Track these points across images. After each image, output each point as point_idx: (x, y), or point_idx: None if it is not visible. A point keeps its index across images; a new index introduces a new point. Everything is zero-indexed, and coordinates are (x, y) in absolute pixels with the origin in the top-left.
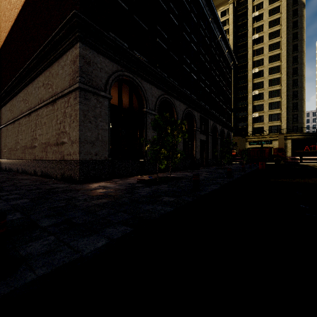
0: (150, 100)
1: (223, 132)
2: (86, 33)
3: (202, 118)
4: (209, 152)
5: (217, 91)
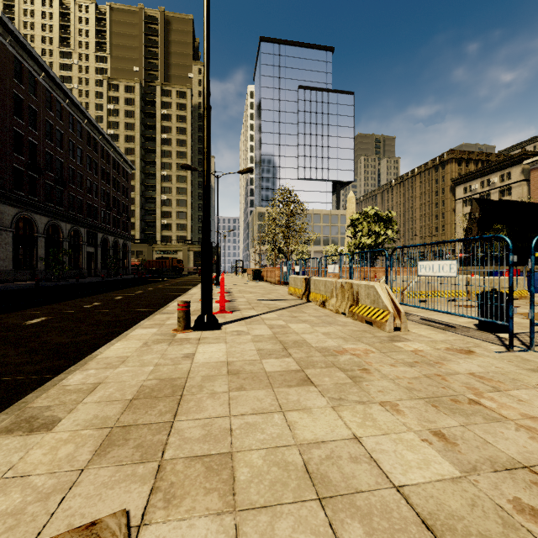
0: (41, 227)
1: (118, 243)
2: (2, 197)
3: (90, 232)
4: (99, 263)
5: (108, 205)
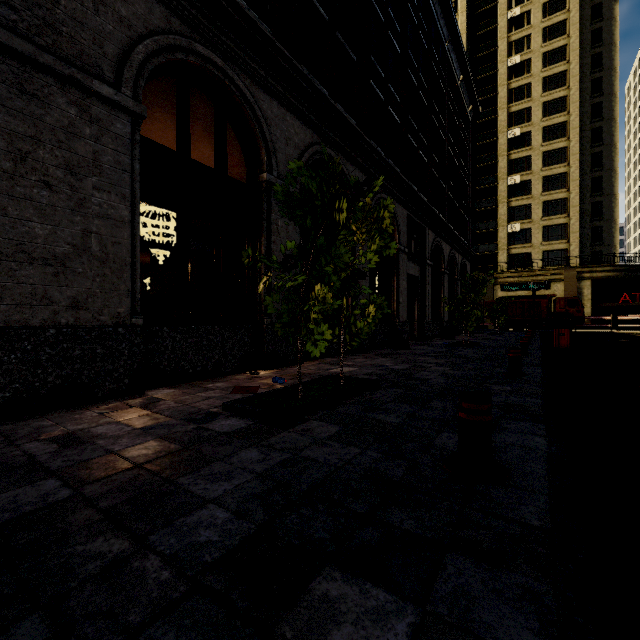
0: (282, 153)
1: (454, 262)
2: None
3: (412, 224)
4: (427, 305)
5: (443, 164)
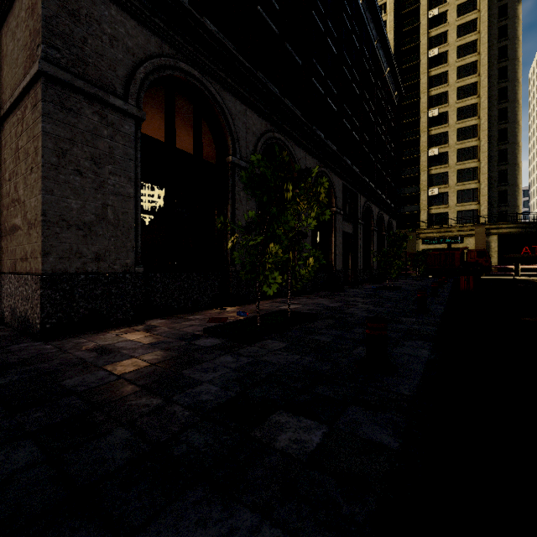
0: (243, 140)
1: (382, 221)
2: None
3: (347, 191)
4: (359, 256)
5: (372, 142)
